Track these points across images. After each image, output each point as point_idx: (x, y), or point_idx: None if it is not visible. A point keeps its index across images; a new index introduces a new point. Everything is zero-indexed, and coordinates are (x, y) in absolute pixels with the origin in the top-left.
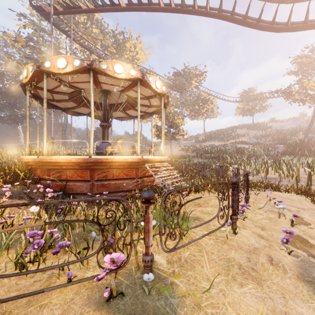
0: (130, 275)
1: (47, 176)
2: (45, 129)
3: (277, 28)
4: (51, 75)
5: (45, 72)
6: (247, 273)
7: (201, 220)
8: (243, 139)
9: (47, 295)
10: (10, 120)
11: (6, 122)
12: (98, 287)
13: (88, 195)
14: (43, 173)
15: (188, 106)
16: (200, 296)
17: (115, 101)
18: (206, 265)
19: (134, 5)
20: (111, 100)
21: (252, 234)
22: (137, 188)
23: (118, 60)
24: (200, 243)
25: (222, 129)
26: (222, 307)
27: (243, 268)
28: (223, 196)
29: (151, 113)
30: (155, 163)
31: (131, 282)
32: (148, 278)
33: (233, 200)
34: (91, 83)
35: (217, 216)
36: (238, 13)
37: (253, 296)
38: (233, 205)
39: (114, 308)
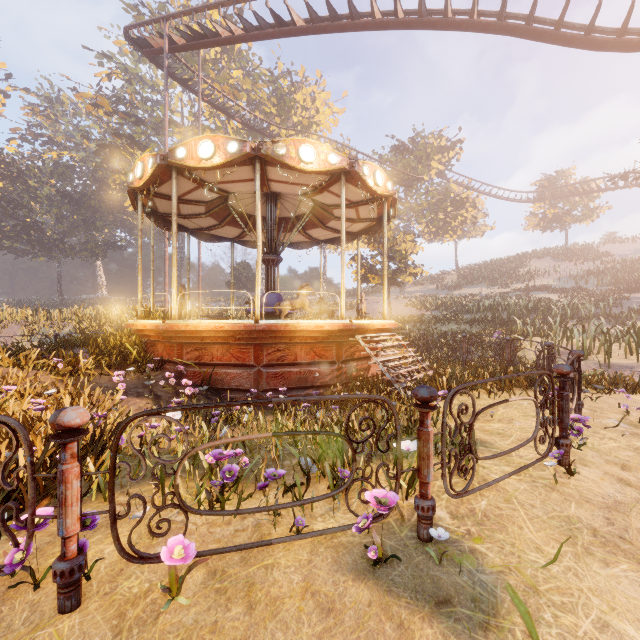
0: (391, 532)
1: (178, 356)
2: (175, 270)
3: (634, 43)
4: (186, 172)
5: (175, 167)
6: (612, 544)
7: (490, 446)
8: (544, 280)
9: (268, 552)
10: (85, 252)
11: (77, 255)
12: (345, 546)
13: (251, 393)
14: (168, 352)
15: (423, 214)
16: (531, 574)
17: (288, 213)
18: (528, 526)
19: (320, 21)
20: (280, 210)
21: (604, 476)
22: (339, 382)
23: (281, 128)
24: (503, 488)
25: (495, 261)
26: (579, 595)
27: (602, 536)
28: (544, 399)
29: (357, 233)
30: (374, 334)
31: (398, 543)
32: (438, 535)
33: (562, 409)
34: (258, 183)
35: (534, 438)
36: (542, 18)
37: (635, 583)
38: (561, 418)
39: (386, 580)
